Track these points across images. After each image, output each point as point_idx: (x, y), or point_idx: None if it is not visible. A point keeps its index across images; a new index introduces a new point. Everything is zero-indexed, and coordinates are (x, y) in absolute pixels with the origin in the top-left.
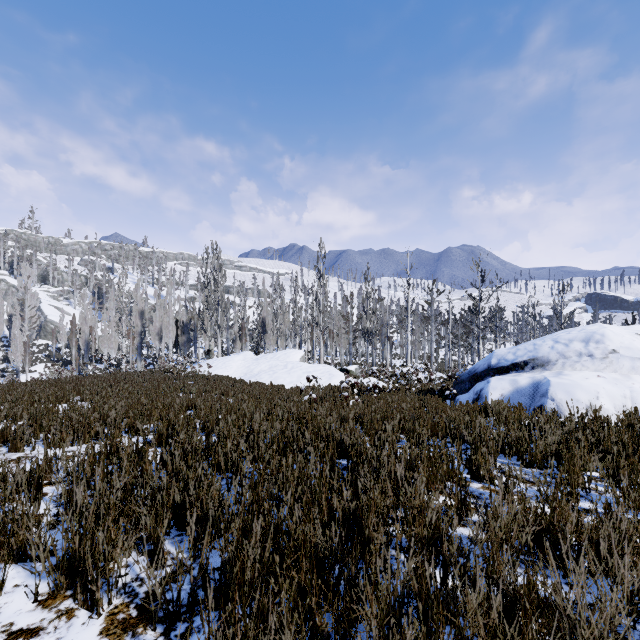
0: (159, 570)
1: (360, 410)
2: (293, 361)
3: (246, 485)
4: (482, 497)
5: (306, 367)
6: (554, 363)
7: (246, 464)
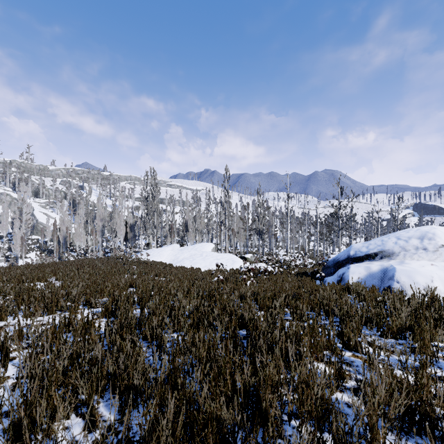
0: (92, 433)
1: (255, 289)
2: (207, 251)
3: (164, 360)
4: (353, 365)
5: (216, 255)
6: (397, 254)
7: (168, 336)
